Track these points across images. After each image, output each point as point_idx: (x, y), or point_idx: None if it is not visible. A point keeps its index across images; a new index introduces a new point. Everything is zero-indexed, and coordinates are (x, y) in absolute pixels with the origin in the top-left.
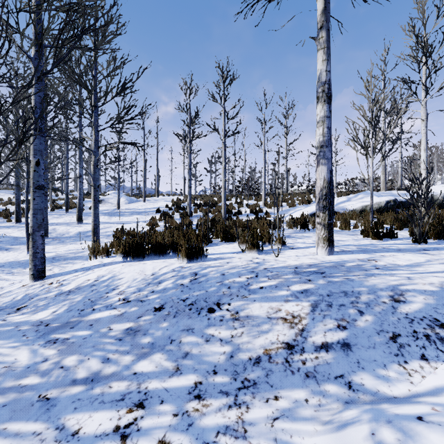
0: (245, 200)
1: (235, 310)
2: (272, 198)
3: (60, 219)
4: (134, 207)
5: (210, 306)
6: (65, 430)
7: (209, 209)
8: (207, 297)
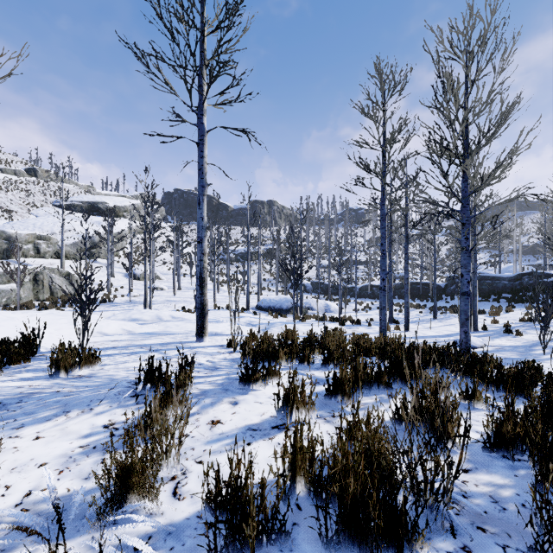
0: None
1: None
2: None
3: None
4: None
5: None
6: None
7: None
8: None
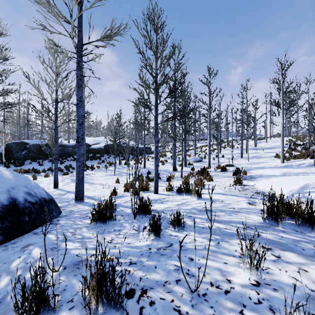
0: None
1: None
2: None
3: (234, 152)
4: (263, 146)
5: None
6: None
7: None
8: None
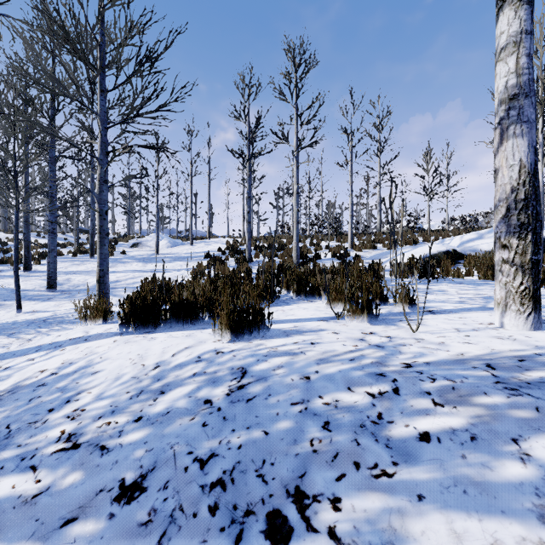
0: (323, 242)
1: (361, 542)
2: (362, 238)
3: (80, 266)
4: (177, 252)
5: (275, 502)
6: None
7: (276, 253)
8: (265, 460)
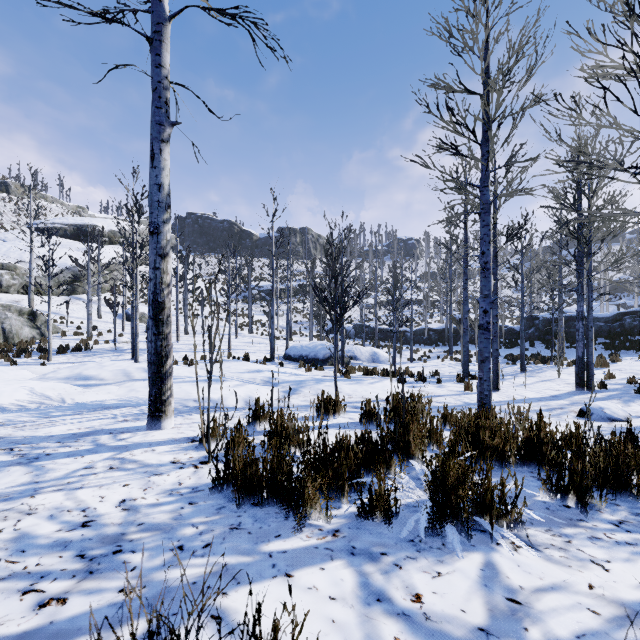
0: None
1: None
2: None
3: None
4: None
5: None
6: (296, 405)
7: None
8: None
